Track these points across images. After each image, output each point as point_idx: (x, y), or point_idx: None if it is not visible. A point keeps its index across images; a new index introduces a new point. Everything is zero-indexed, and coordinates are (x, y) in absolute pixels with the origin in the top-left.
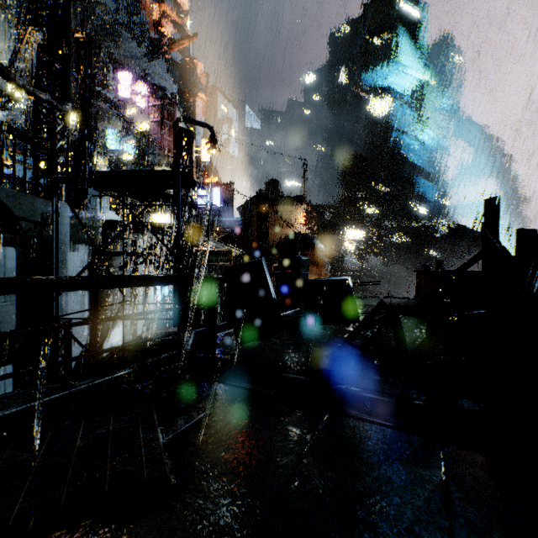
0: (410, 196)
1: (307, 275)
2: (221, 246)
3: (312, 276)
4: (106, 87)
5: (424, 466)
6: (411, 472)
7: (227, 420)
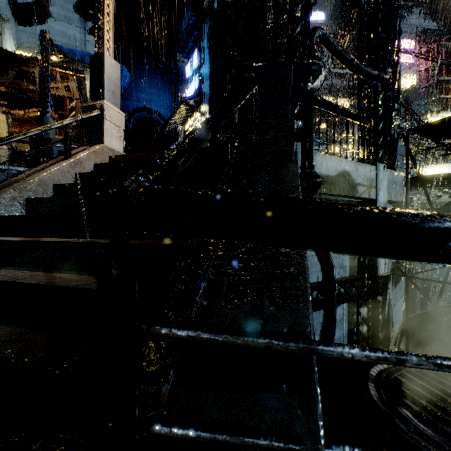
0: None
1: None
2: None
3: None
4: None
5: None
6: None
7: None
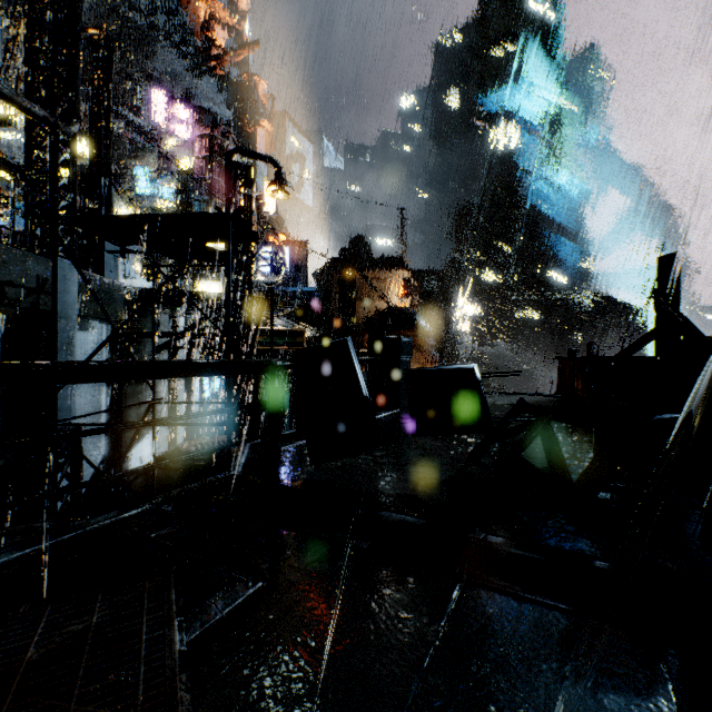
0: (543, 259)
1: (409, 363)
2: (290, 325)
3: (413, 366)
4: (136, 111)
5: (641, 696)
6: (621, 710)
7: (294, 599)
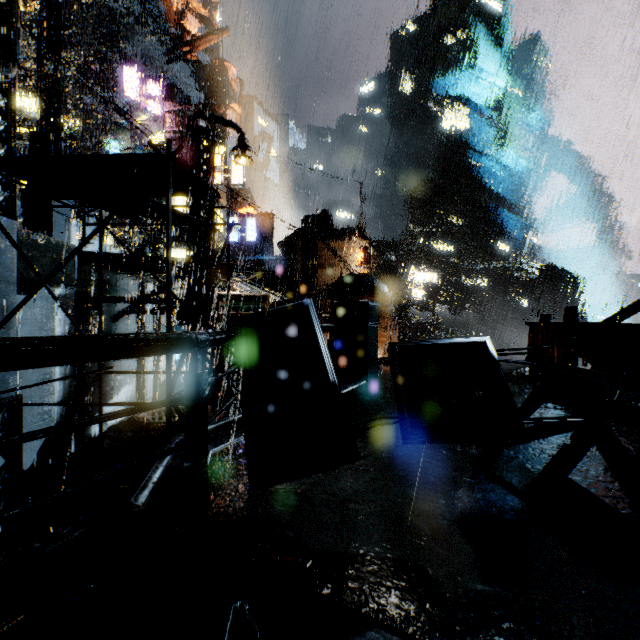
0: (490, 230)
1: (376, 329)
2: (255, 291)
3: None
4: (112, 90)
5: None
6: None
7: None
